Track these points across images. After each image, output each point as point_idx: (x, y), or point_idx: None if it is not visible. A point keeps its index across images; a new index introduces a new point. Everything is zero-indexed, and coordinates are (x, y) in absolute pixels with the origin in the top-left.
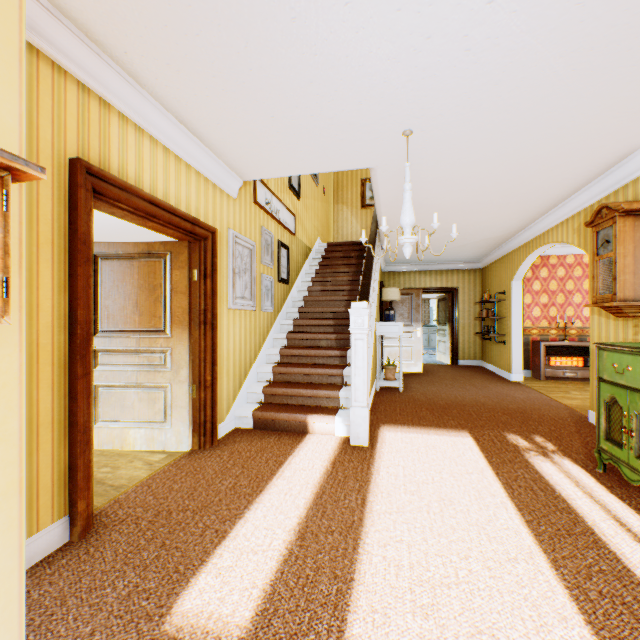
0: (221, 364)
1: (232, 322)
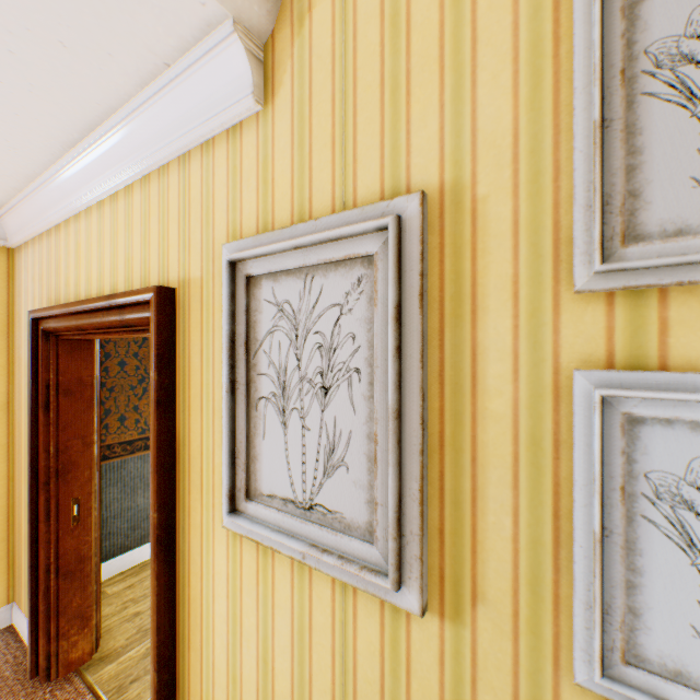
0: (208, 683)
1: (255, 579)
